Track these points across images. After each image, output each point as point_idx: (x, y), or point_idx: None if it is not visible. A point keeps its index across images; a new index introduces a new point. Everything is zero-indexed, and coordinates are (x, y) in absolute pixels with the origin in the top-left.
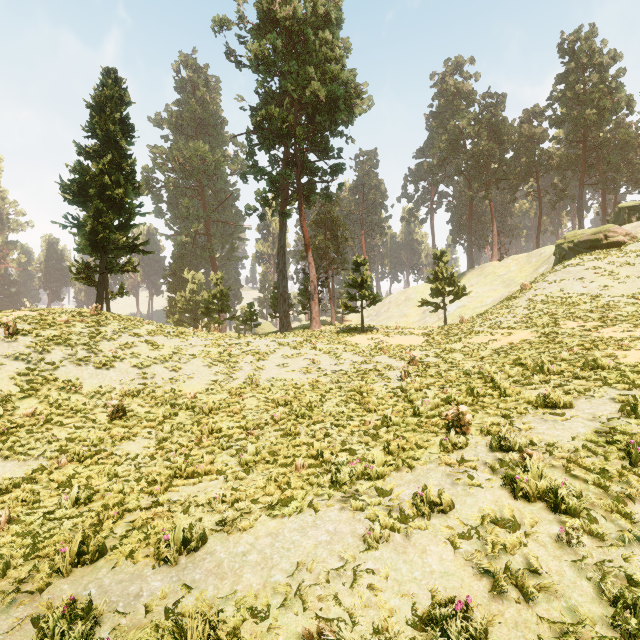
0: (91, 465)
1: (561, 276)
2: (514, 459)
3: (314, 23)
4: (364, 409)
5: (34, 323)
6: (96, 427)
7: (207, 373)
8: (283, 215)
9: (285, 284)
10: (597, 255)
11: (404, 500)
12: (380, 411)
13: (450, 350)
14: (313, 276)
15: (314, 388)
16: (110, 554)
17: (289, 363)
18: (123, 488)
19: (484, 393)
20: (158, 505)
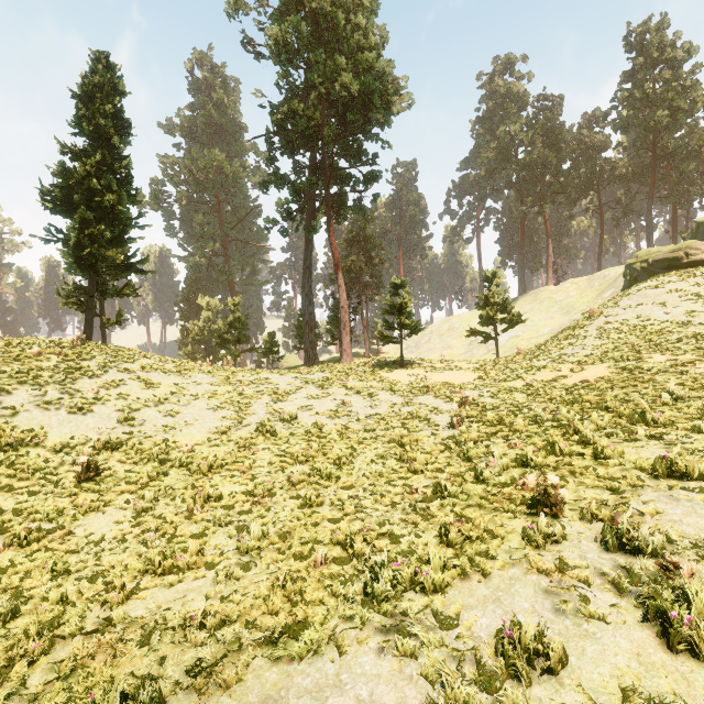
0: (37, 551)
1: (637, 300)
2: (648, 568)
3: (345, 7)
4: (407, 468)
5: None
6: (57, 493)
7: (211, 418)
8: (309, 230)
9: (311, 310)
10: (679, 276)
11: (480, 639)
12: (429, 472)
13: (509, 389)
14: (344, 301)
15: (343, 437)
16: None
17: (313, 405)
18: (66, 594)
19: (570, 451)
20: (110, 626)
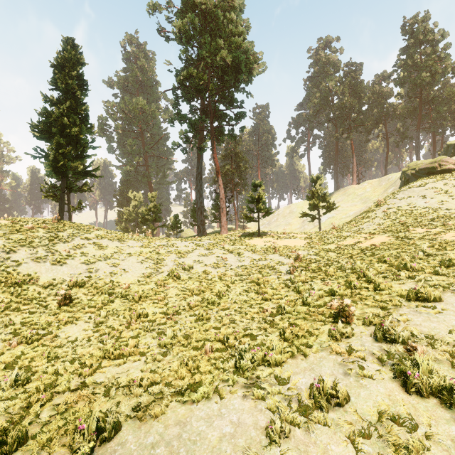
0: (37, 346)
1: (407, 194)
2: (399, 350)
3: (223, 7)
4: (261, 298)
5: (5, 229)
6: (47, 312)
7: (139, 268)
8: (200, 149)
9: (201, 201)
10: (434, 178)
11: (301, 390)
12: (275, 300)
13: (326, 250)
14: (222, 195)
15: (222, 280)
16: (28, 444)
17: (203, 260)
18: (58, 369)
19: (360, 286)
20: (85, 386)
